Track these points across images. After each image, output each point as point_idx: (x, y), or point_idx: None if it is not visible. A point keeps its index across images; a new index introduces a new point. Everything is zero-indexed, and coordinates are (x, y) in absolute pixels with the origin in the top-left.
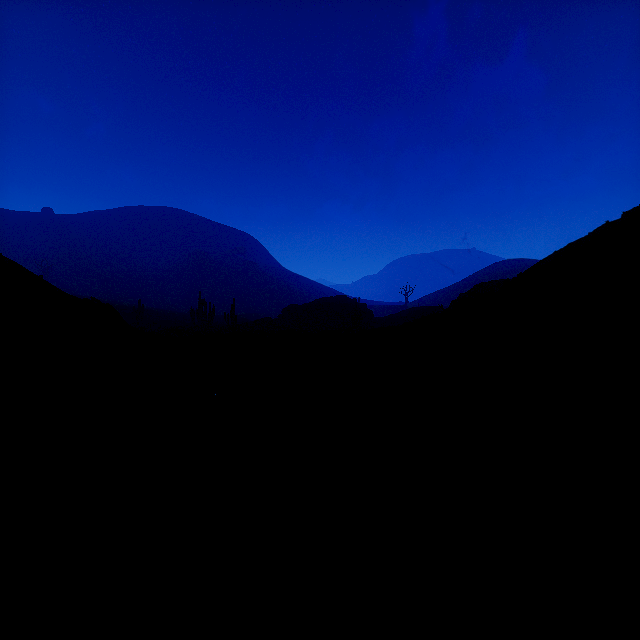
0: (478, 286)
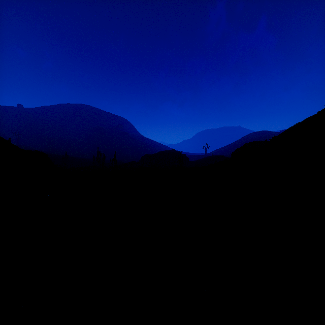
0: (246, 144)
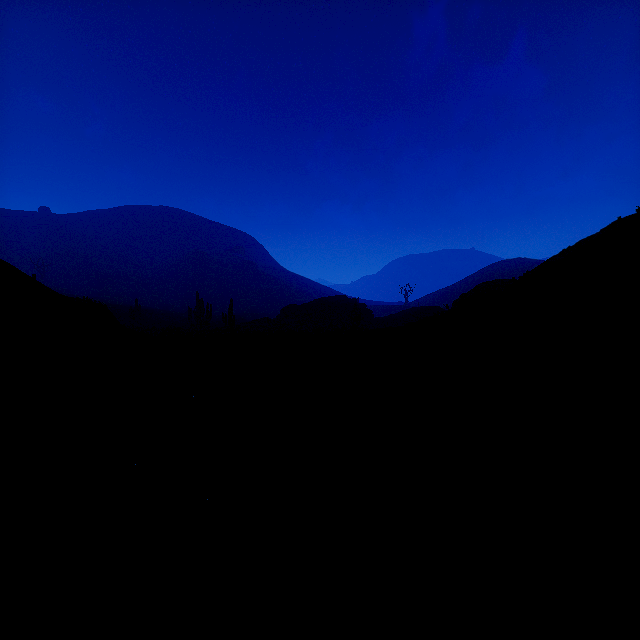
0: (480, 286)
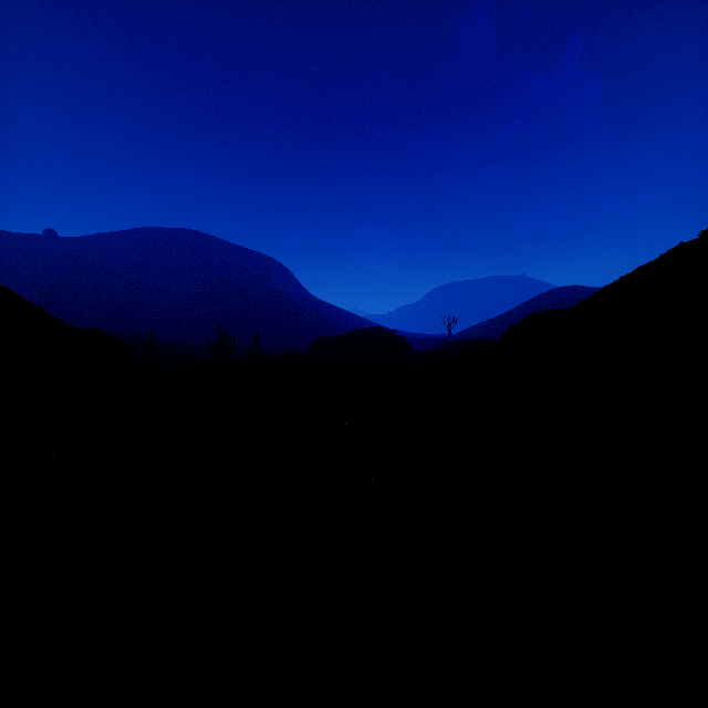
0: (531, 316)
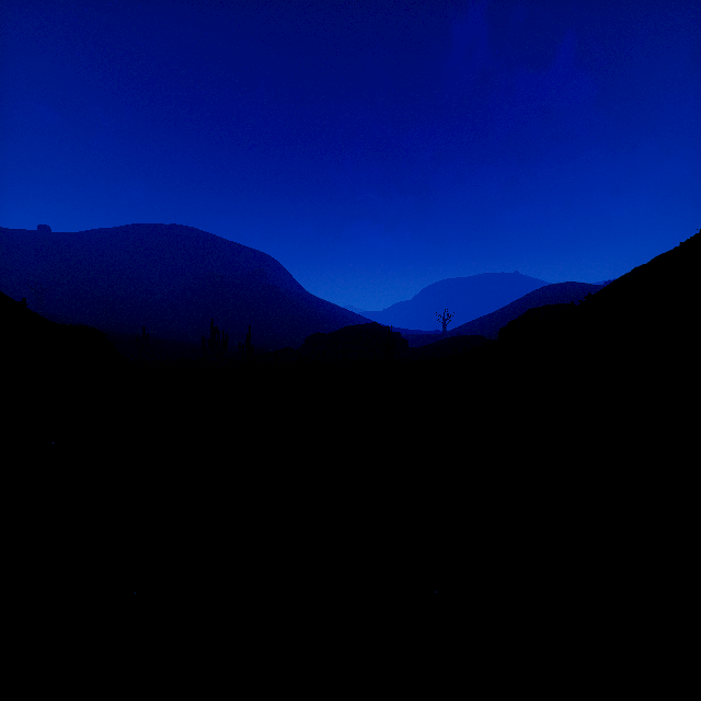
0: (530, 312)
